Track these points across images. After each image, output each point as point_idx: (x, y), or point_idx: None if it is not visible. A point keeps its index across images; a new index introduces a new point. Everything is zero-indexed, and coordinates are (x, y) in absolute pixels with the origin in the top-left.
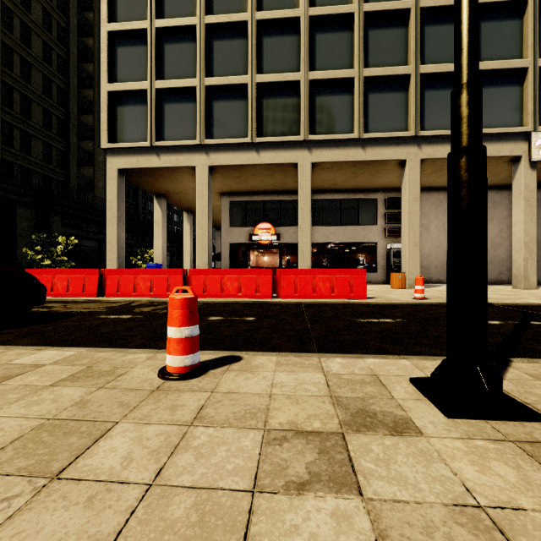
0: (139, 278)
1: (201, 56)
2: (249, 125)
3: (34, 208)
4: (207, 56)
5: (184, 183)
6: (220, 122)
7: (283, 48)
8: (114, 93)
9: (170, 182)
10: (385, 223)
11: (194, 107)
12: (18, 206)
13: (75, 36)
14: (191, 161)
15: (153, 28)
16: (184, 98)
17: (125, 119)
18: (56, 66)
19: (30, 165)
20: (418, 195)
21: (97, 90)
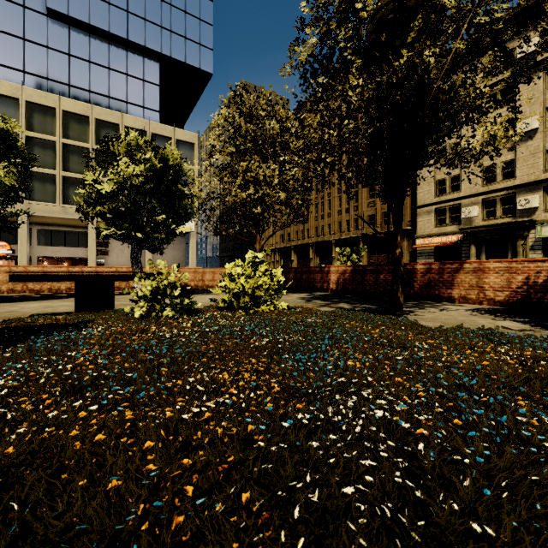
0: None
1: None
2: None
3: None
4: None
5: None
6: None
7: None
8: None
9: None
10: (96, 247)
11: None
12: None
13: None
14: None
15: None
16: None
17: None
18: None
19: None
20: (95, 238)
21: None
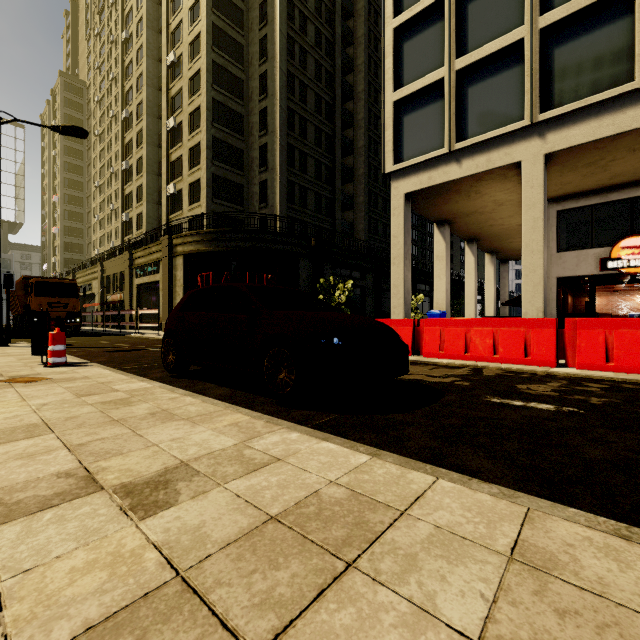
0: (473, 332)
1: None
2: (638, 56)
3: (311, 258)
4: None
5: (486, 197)
6: (566, 78)
7: None
8: (400, 102)
9: (465, 198)
10: None
11: (517, 73)
12: (300, 258)
13: (339, 77)
14: (511, 156)
15: None
16: (499, 66)
17: (413, 129)
18: (324, 114)
19: (305, 218)
20: None
21: (357, 126)
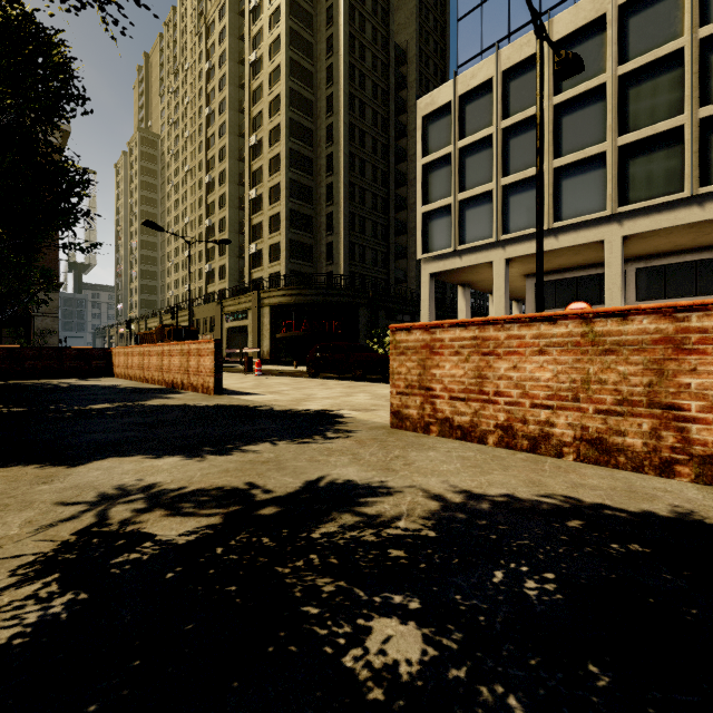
0: None
1: (497, 160)
2: (546, 213)
3: (368, 307)
4: (503, 156)
5: (485, 274)
6: (516, 216)
7: (586, 121)
8: (426, 213)
9: (471, 275)
10: None
11: (492, 207)
12: (359, 307)
13: (393, 147)
14: (488, 258)
15: (456, 150)
16: (482, 201)
17: (434, 232)
18: (380, 181)
19: (364, 271)
20: None
21: (409, 185)
